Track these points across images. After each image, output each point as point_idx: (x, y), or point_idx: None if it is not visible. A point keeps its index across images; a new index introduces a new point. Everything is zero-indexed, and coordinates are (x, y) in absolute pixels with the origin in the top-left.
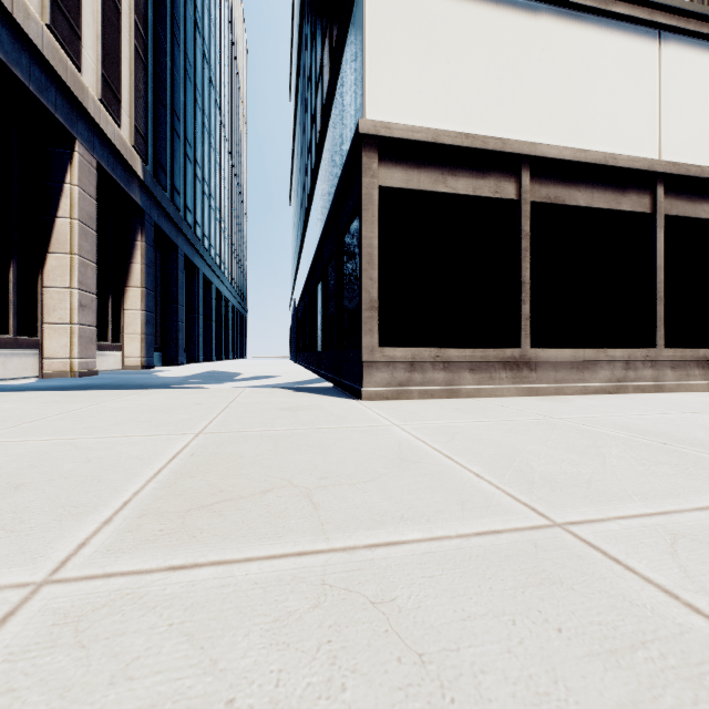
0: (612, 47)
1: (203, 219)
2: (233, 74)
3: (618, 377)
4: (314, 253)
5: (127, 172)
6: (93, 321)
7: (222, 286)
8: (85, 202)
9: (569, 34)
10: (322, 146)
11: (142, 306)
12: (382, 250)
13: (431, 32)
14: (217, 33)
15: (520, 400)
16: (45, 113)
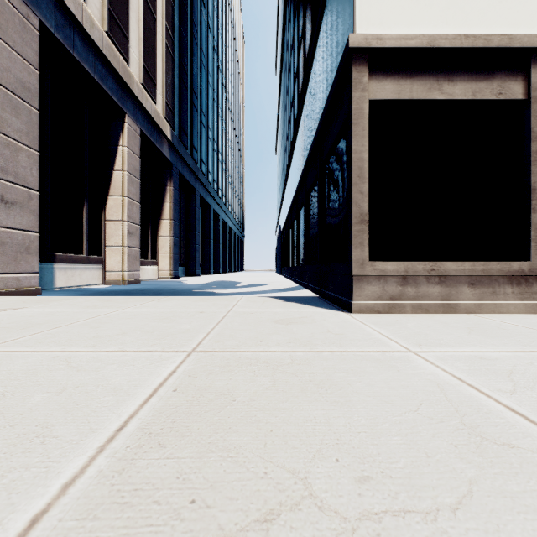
0: None
1: (213, 169)
2: (234, 62)
3: None
4: (296, 184)
5: (161, 136)
6: (137, 244)
7: (226, 218)
8: (132, 158)
9: None
10: (305, 90)
11: (171, 233)
12: (372, 164)
13: None
14: (223, 32)
15: (536, 319)
16: (105, 96)
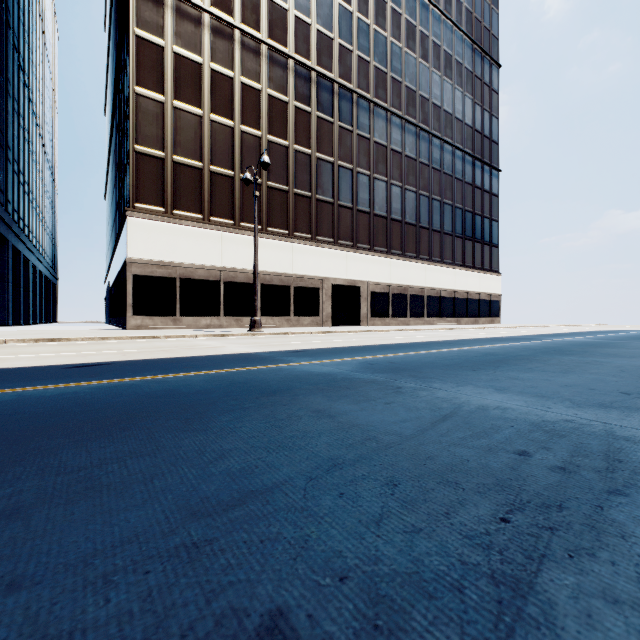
0: (206, 236)
1: (24, 213)
2: (46, 74)
3: (209, 324)
4: (118, 270)
5: None
6: None
7: (37, 261)
8: None
9: (193, 234)
10: (121, 234)
11: None
12: (134, 290)
13: (149, 234)
14: (34, 54)
15: (172, 329)
16: None
